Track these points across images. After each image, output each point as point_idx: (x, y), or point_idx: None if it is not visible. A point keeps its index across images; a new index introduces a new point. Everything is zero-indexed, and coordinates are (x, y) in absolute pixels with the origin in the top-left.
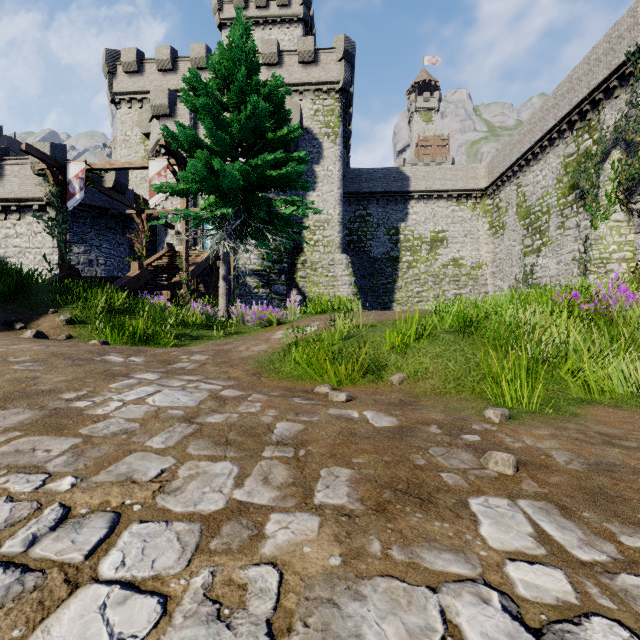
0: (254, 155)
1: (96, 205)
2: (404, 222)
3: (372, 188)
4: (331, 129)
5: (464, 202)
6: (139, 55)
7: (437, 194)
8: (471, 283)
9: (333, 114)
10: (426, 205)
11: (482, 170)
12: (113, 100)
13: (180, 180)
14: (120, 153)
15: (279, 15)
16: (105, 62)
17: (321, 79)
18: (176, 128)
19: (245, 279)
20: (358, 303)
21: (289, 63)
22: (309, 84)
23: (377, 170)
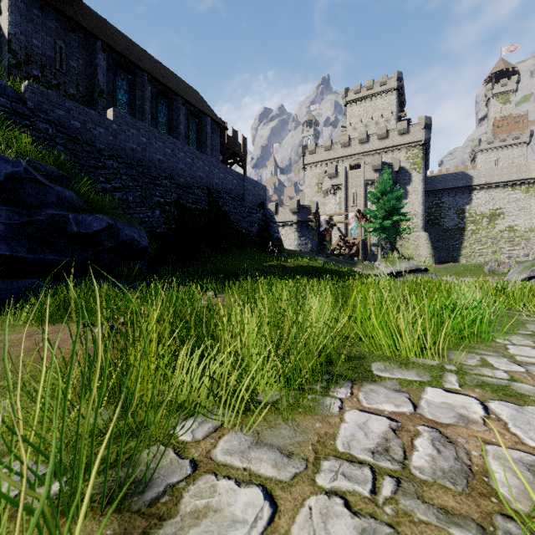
0: (390, 212)
1: (308, 220)
2: (469, 205)
3: (444, 186)
4: (417, 166)
5: (518, 188)
6: (316, 145)
7: (495, 185)
8: (523, 242)
9: (418, 157)
10: (486, 193)
11: (533, 165)
12: (303, 167)
13: (359, 219)
14: (306, 191)
15: (381, 91)
16: (301, 152)
17: (411, 141)
18: (338, 182)
19: (371, 248)
20: (433, 258)
21: (392, 136)
22: (403, 144)
23: (448, 175)
